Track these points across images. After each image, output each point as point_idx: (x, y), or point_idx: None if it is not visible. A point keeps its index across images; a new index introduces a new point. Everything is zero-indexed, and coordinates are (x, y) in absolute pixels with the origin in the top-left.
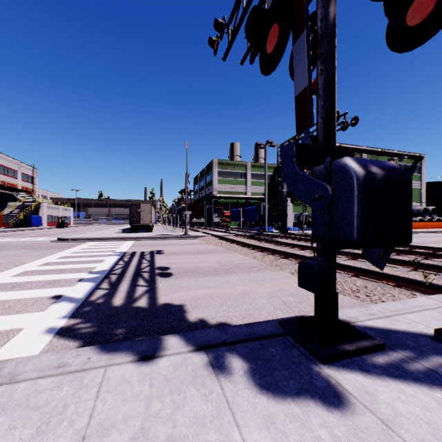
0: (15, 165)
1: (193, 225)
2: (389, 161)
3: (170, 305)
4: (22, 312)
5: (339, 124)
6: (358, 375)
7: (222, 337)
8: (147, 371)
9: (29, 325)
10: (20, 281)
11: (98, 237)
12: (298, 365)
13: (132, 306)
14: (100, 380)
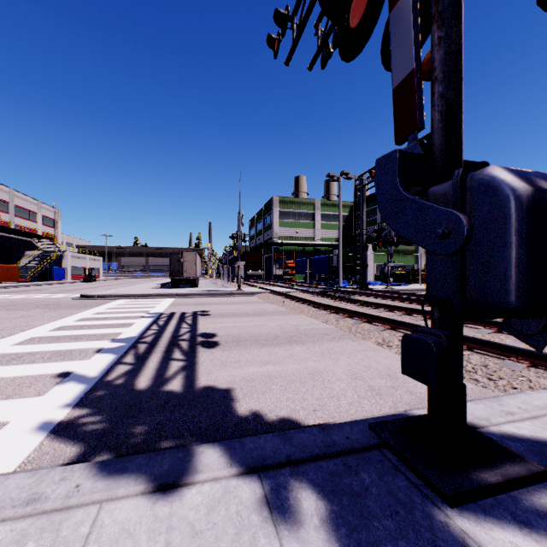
0: (34, 206)
1: (249, 279)
2: None
3: (213, 389)
4: (13, 397)
5: None
6: (514, 533)
7: (285, 450)
8: (164, 513)
9: (17, 417)
10: (22, 351)
11: (130, 293)
12: (408, 509)
13: (161, 390)
14: (87, 531)
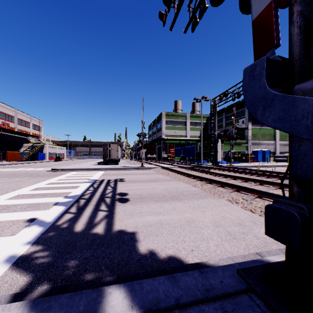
0: (28, 118)
1: (148, 159)
2: None
3: (124, 232)
4: None
5: None
6: None
7: (174, 293)
8: None
9: None
10: (10, 204)
11: (79, 168)
12: None
13: (90, 232)
14: None
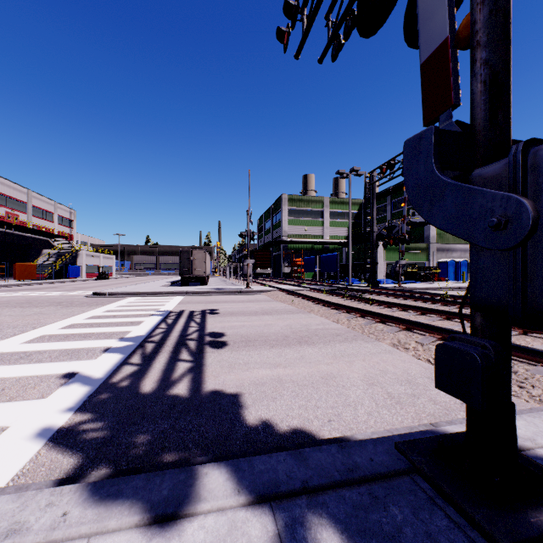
0: (51, 206)
1: (257, 277)
2: None
3: (221, 394)
4: (16, 399)
5: None
6: None
7: (300, 474)
8: None
9: (17, 422)
10: (31, 350)
11: (140, 291)
12: None
13: (166, 393)
14: None
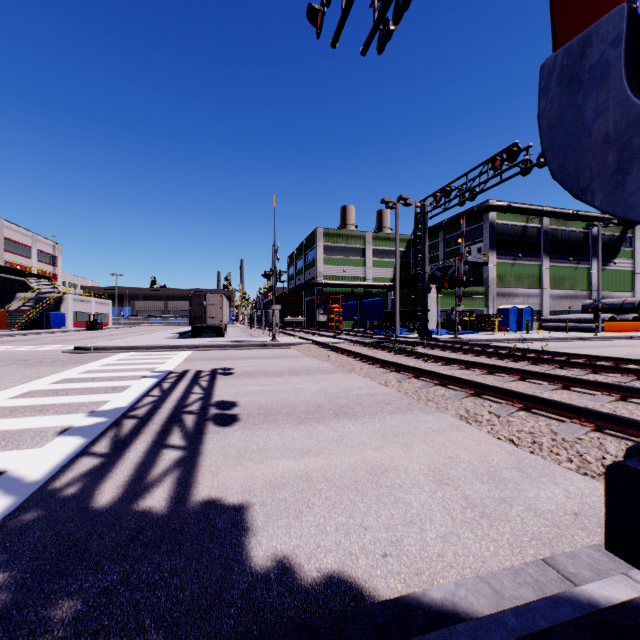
0: (28, 239)
1: (287, 326)
2: (587, 227)
3: (217, 507)
4: None
5: (518, 164)
6: None
7: None
8: None
9: None
10: None
11: (136, 345)
12: None
13: (132, 508)
14: None
